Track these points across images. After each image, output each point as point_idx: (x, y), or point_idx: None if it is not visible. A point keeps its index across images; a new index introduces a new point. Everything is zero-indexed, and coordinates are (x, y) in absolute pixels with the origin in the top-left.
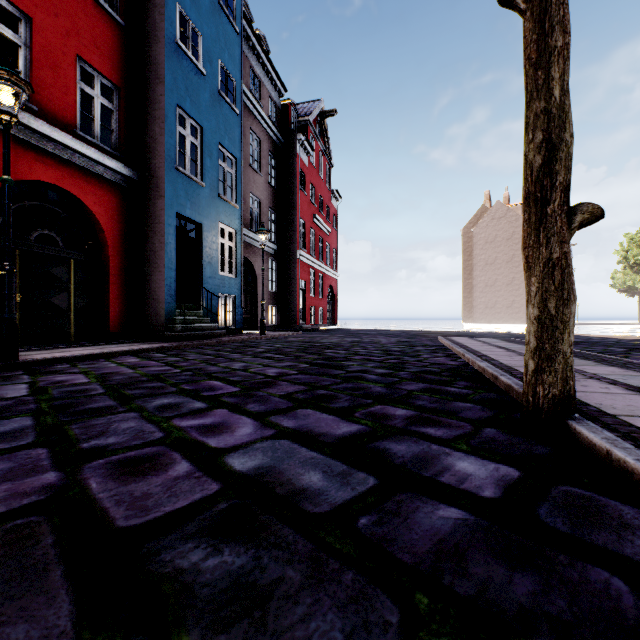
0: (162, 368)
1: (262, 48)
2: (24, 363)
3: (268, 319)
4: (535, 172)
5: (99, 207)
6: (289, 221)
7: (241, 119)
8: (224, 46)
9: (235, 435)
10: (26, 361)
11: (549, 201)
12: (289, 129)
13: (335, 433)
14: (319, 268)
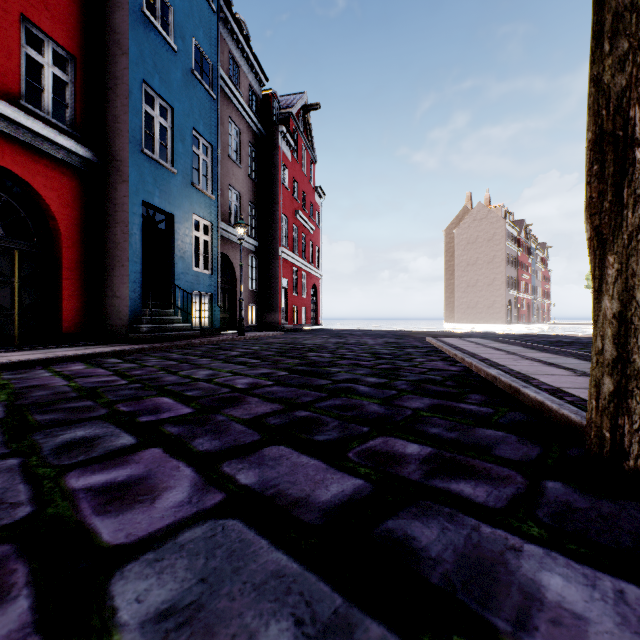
0: (106, 378)
1: (241, 32)
2: None
3: (248, 319)
4: (614, 100)
5: (50, 191)
6: (271, 216)
7: (218, 104)
8: (199, 23)
9: (154, 508)
10: None
11: (639, 140)
12: (271, 120)
13: (319, 498)
14: (302, 266)
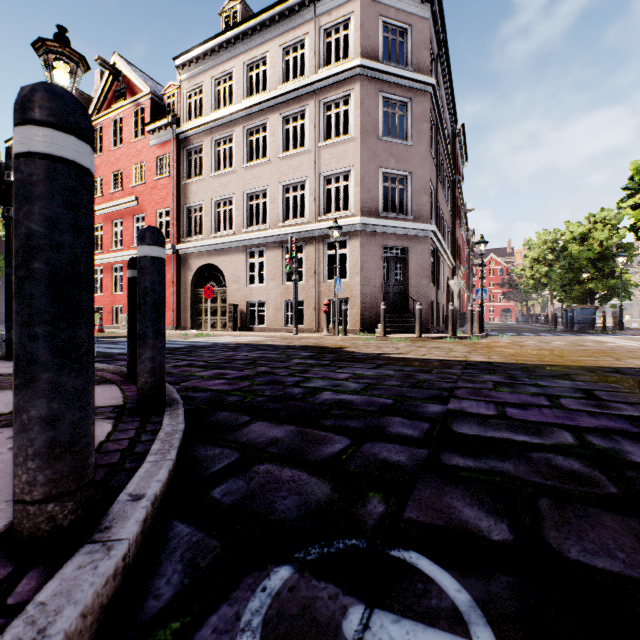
0: None
1: None
2: None
3: None
4: None
5: None
6: None
7: None
8: None
9: None
10: None
11: None
12: None
13: None
14: None
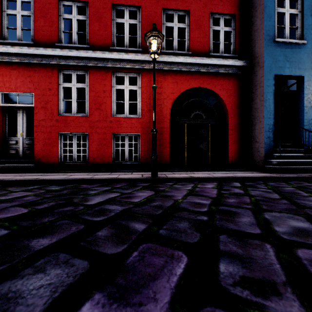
0: (202, 201)
1: None
2: (156, 179)
3: None
4: None
5: (222, 91)
6: None
7: None
8: None
9: None
10: (157, 178)
11: None
12: None
13: None
14: None
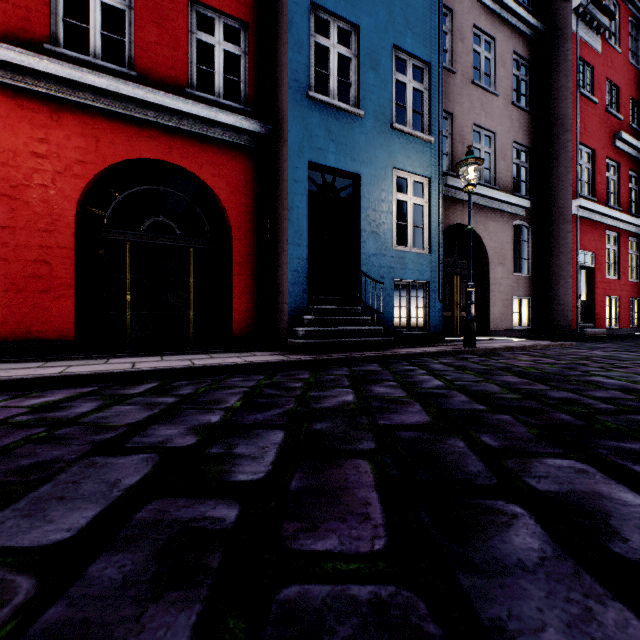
0: None
1: None
2: None
3: (511, 319)
4: None
5: (219, 179)
6: (555, 155)
7: None
8: None
9: None
10: None
11: None
12: (555, 2)
13: None
14: (629, 228)
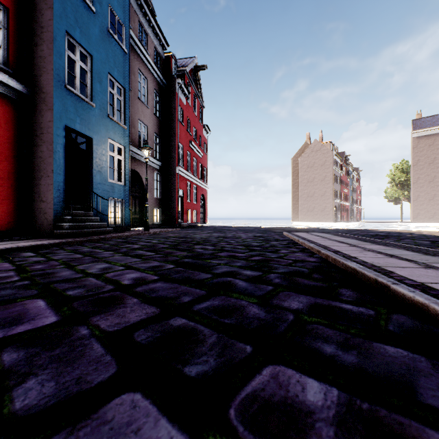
0: (2, 274)
1: (148, 8)
2: None
3: (154, 219)
4: None
5: None
6: (170, 144)
7: (129, 57)
8: None
9: None
10: None
11: None
12: (170, 75)
13: None
14: (194, 181)
